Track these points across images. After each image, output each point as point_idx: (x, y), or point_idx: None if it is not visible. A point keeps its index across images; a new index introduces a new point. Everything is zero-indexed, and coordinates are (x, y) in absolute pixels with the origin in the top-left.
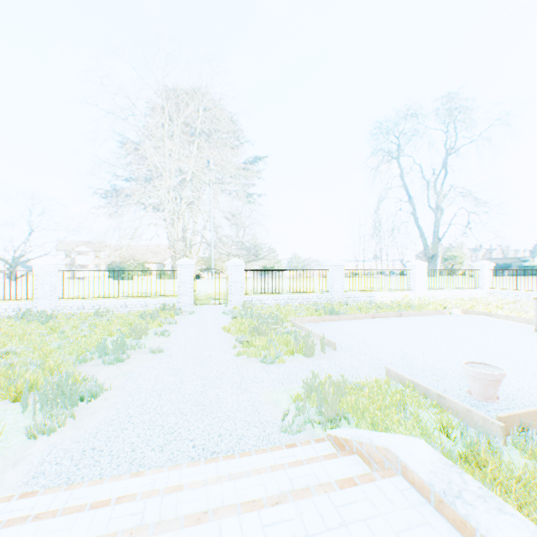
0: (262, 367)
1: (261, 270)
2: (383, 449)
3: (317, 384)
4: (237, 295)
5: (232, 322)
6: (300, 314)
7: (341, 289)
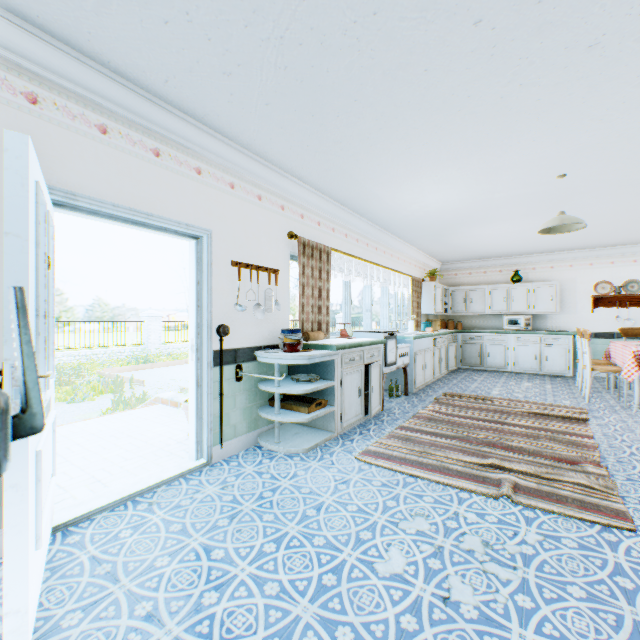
0: (71, 405)
1: None
2: (155, 398)
3: (125, 398)
4: None
5: None
6: (110, 366)
7: (159, 341)
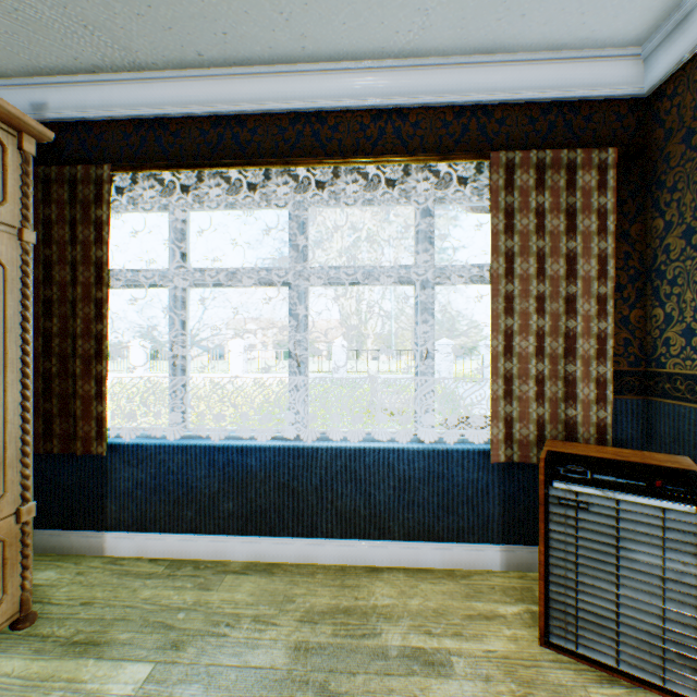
0: None
1: None
2: None
3: None
4: None
5: None
6: None
7: None
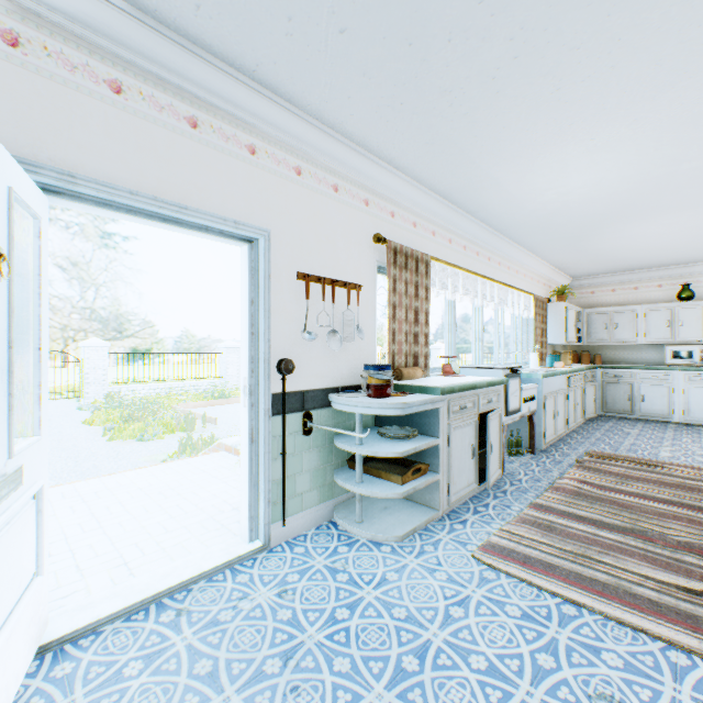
0: (140, 444)
1: (134, 353)
2: (219, 444)
3: (191, 439)
4: (99, 386)
5: (97, 414)
6: (186, 401)
7: (237, 374)
